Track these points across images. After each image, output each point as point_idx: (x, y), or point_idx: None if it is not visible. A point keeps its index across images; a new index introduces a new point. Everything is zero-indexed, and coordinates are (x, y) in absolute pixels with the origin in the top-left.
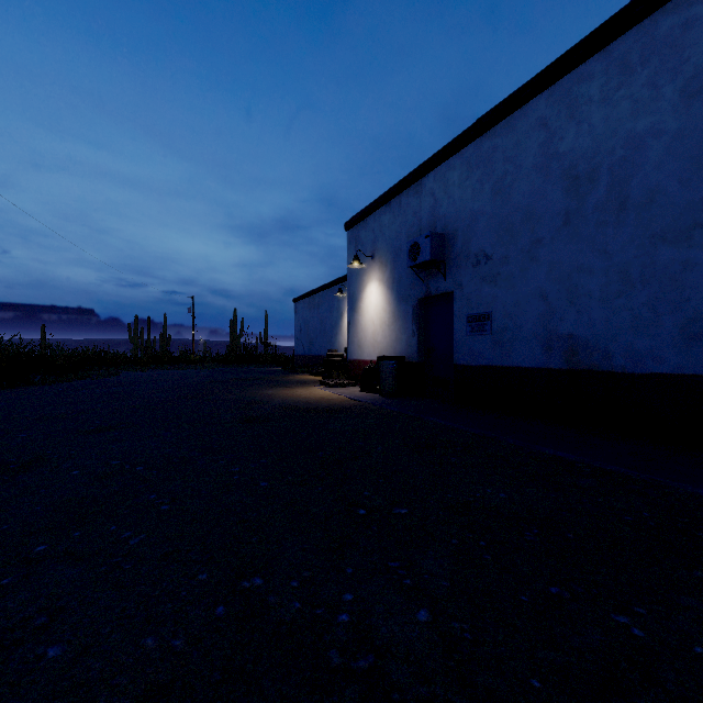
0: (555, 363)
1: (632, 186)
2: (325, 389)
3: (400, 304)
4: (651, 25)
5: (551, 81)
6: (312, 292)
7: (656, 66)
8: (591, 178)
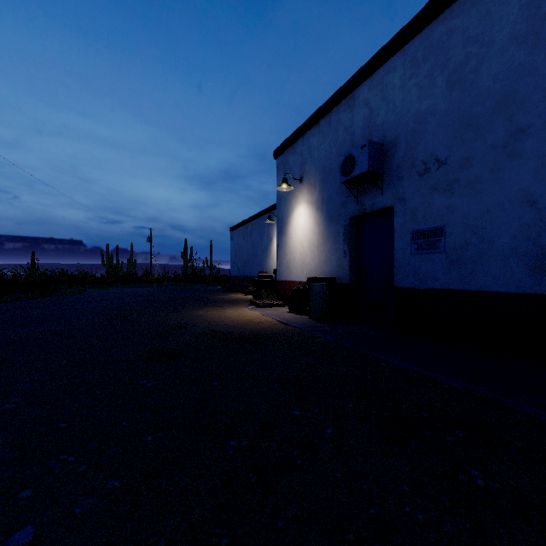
0: None
1: None
2: (254, 309)
3: (330, 225)
4: None
5: None
6: (245, 221)
7: None
8: None
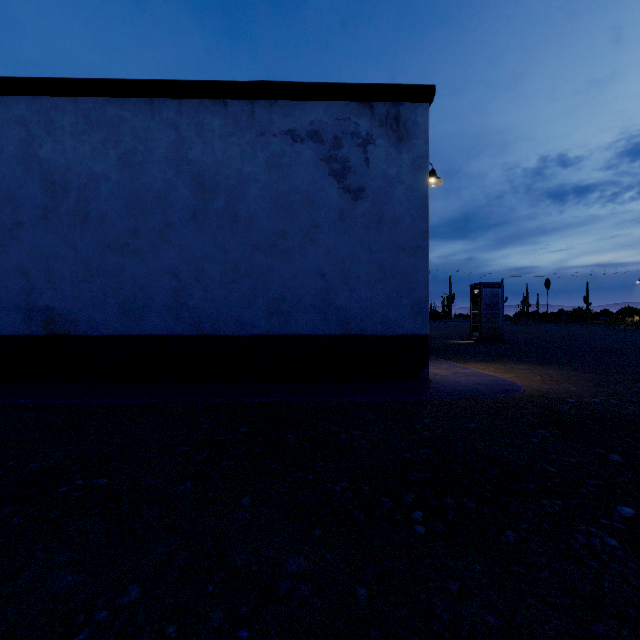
0: (35, 330)
1: (92, 206)
2: None
3: None
4: (104, 105)
5: (32, 93)
6: None
7: (106, 133)
8: (65, 189)
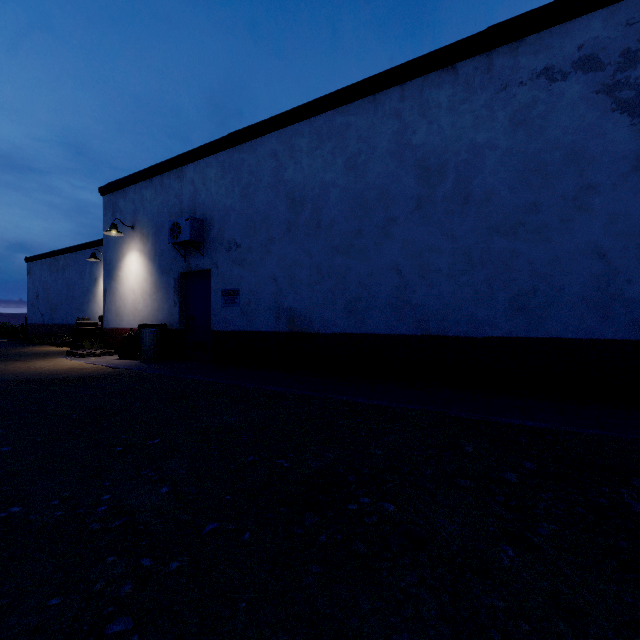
0: (282, 327)
1: (323, 214)
2: (75, 359)
3: (162, 276)
4: (332, 117)
5: (280, 127)
6: (55, 253)
7: (334, 143)
8: (302, 203)
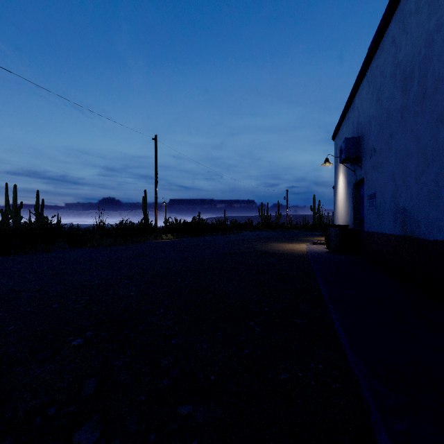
0: (397, 230)
1: (427, 78)
2: (307, 245)
3: (348, 188)
4: None
5: (393, 7)
6: None
7: None
8: (411, 77)
